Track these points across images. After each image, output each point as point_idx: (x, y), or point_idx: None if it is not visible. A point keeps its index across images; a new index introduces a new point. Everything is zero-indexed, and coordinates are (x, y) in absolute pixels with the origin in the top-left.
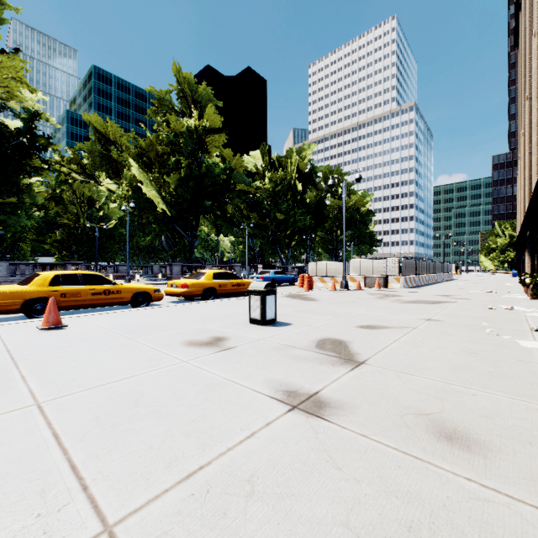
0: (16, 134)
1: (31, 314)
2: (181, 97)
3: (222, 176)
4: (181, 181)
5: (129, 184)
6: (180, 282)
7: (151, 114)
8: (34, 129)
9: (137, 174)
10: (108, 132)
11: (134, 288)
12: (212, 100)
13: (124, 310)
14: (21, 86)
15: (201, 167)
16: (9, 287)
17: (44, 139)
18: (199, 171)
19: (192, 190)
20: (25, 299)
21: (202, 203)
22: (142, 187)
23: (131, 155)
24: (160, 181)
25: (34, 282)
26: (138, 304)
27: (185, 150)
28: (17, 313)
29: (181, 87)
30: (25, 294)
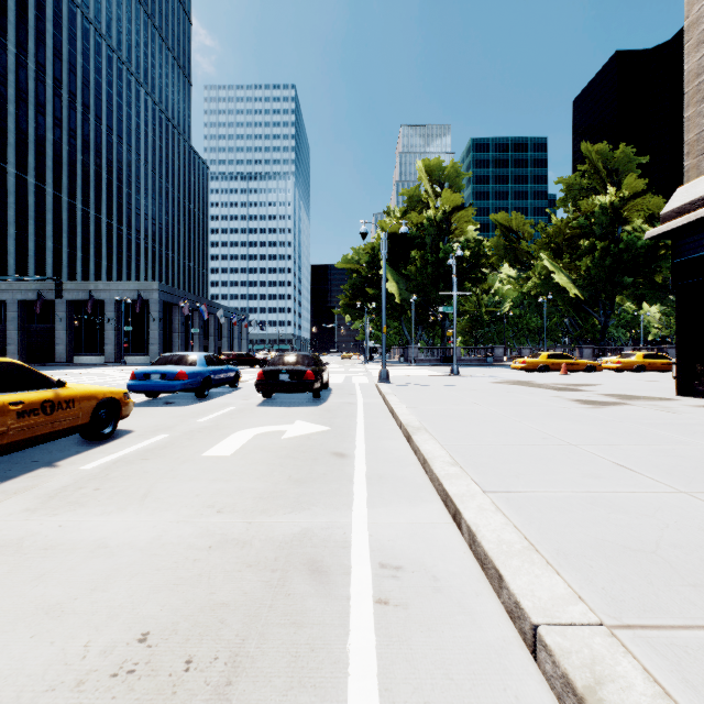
0: (468, 260)
1: (540, 372)
2: (593, 173)
3: (646, 242)
4: (593, 263)
5: (538, 274)
6: (614, 360)
7: (560, 203)
8: (478, 253)
9: (548, 265)
10: (511, 225)
11: (586, 363)
12: (632, 160)
13: (584, 373)
14: (468, 224)
15: (617, 241)
16: (531, 359)
17: (484, 258)
18: (616, 248)
19: (606, 269)
20: (538, 365)
21: (619, 281)
22: (554, 277)
23: (538, 245)
24: (570, 266)
25: (540, 357)
26: (587, 372)
27: (597, 228)
28: (534, 371)
29: (593, 163)
30: (538, 363)
